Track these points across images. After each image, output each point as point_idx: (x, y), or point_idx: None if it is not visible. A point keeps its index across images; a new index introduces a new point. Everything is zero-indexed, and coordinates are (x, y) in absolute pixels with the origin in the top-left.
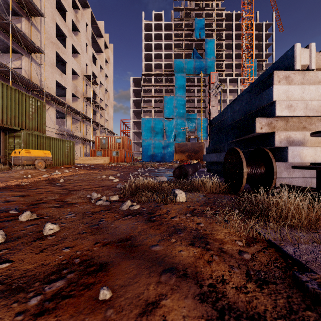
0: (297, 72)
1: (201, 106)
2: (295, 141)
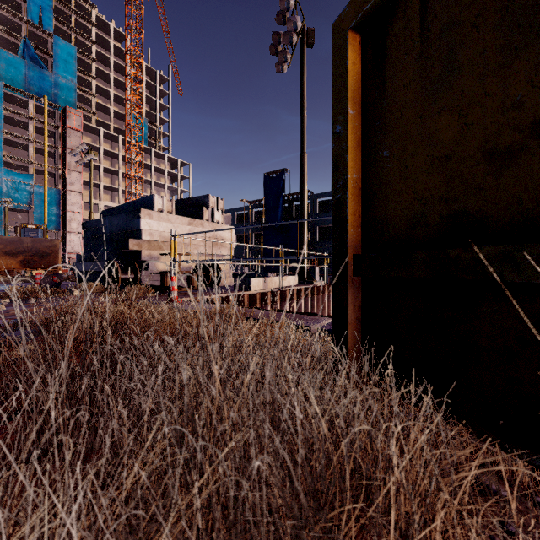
0: (156, 212)
1: (46, 163)
2: (154, 257)
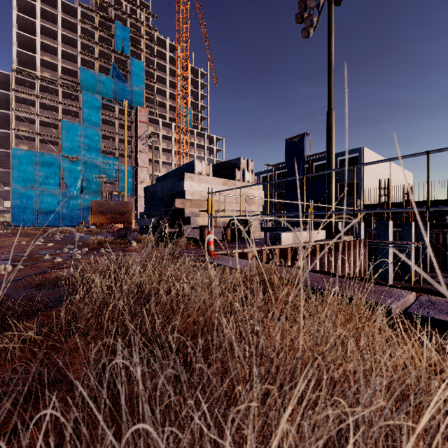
0: (196, 175)
1: (126, 148)
2: (195, 214)
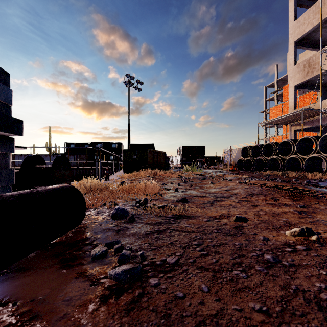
0: None
1: None
2: None
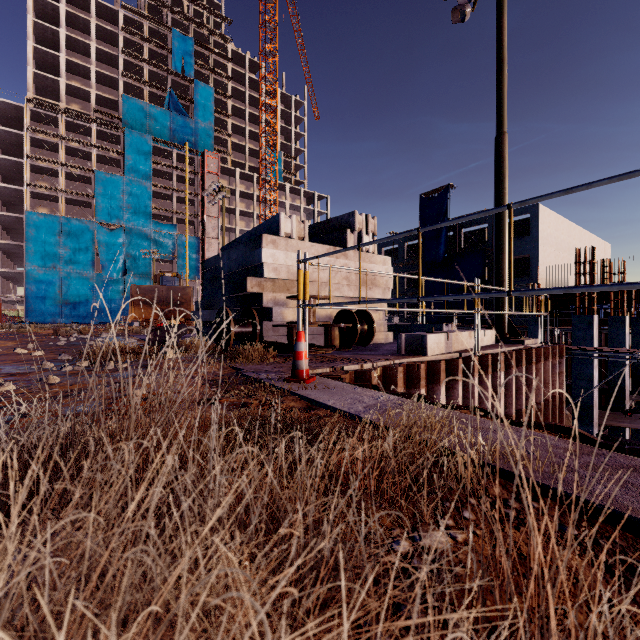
0: (282, 238)
1: (187, 211)
2: (280, 302)
